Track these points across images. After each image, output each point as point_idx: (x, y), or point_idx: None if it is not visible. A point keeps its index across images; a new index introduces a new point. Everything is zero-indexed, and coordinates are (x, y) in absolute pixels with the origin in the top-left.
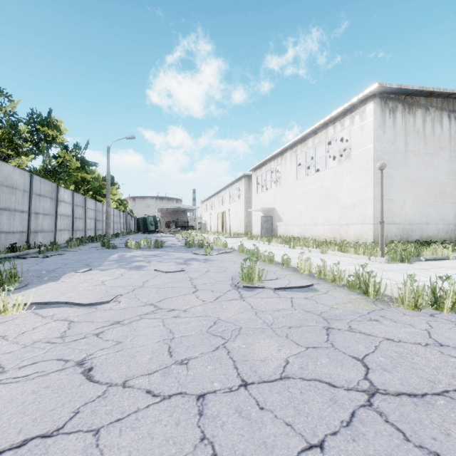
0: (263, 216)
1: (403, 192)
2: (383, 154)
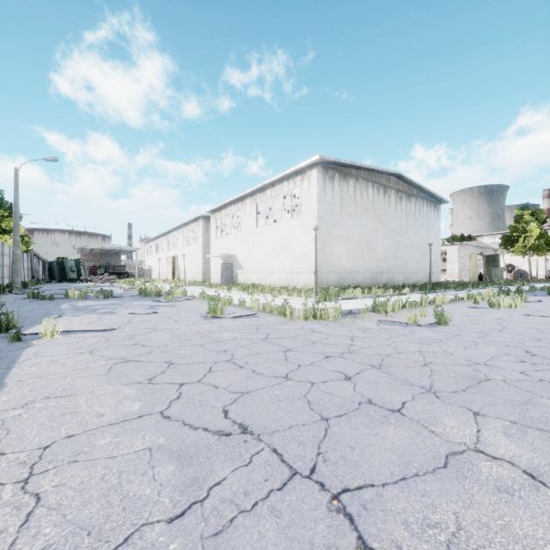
0: (223, 263)
1: (340, 246)
2: (325, 214)
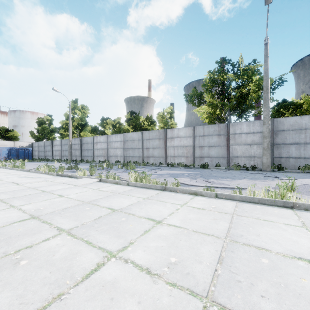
0: None
1: None
2: None
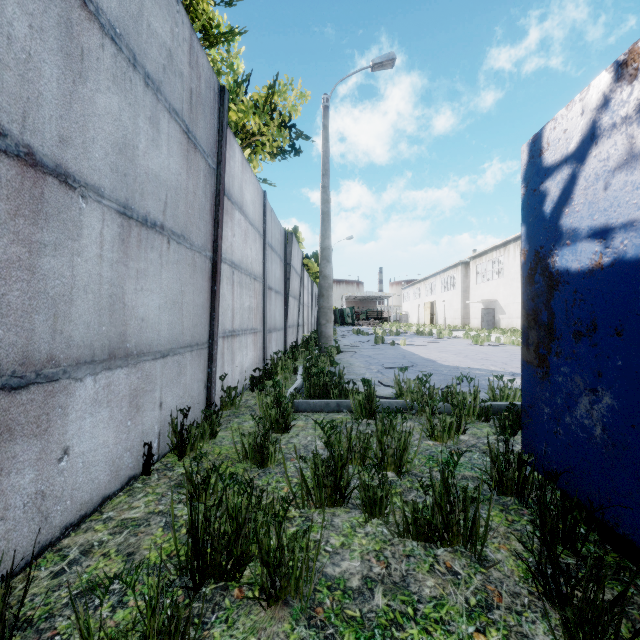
0: (483, 309)
1: None
2: None
